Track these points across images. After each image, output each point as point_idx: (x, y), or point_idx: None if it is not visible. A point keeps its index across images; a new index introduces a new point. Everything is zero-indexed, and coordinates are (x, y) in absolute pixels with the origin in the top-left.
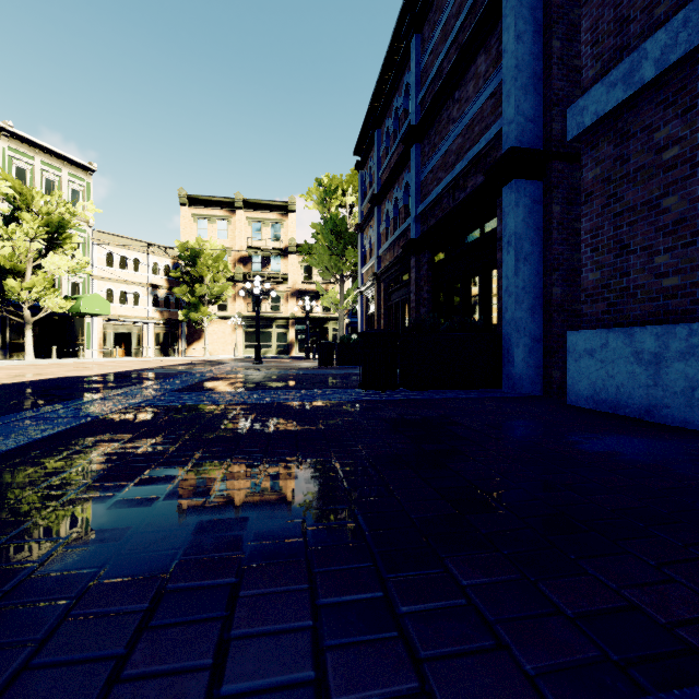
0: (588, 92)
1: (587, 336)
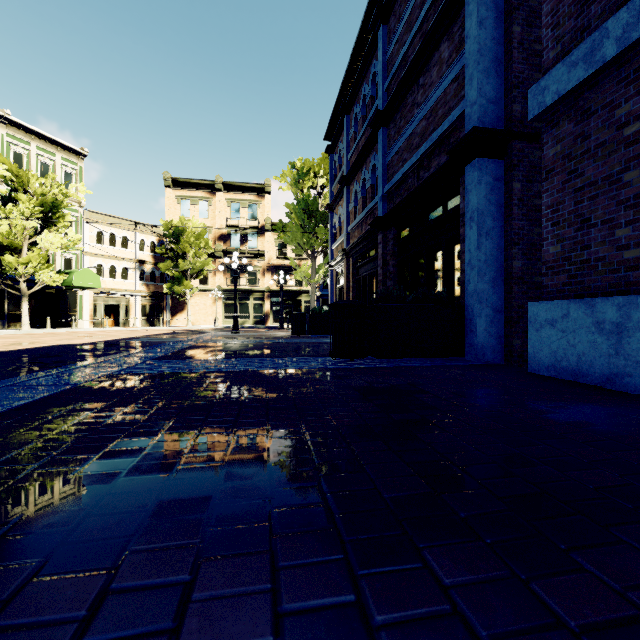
0: (549, 72)
1: (548, 307)
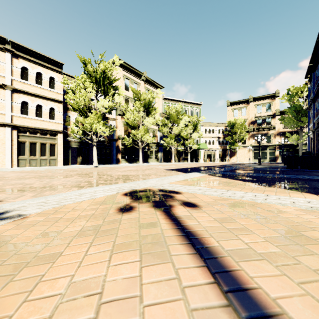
0: None
1: None
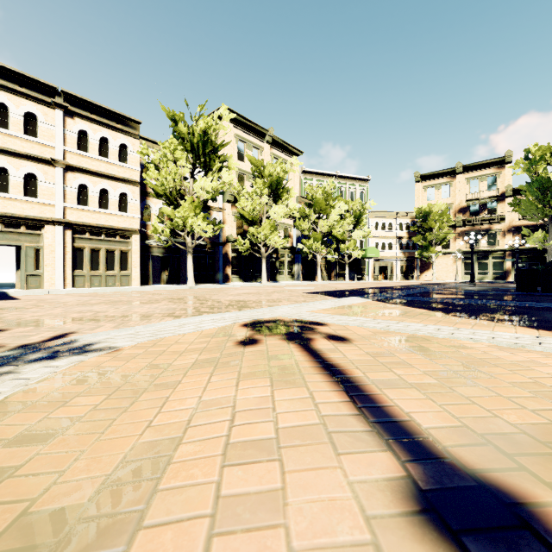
0: None
1: None
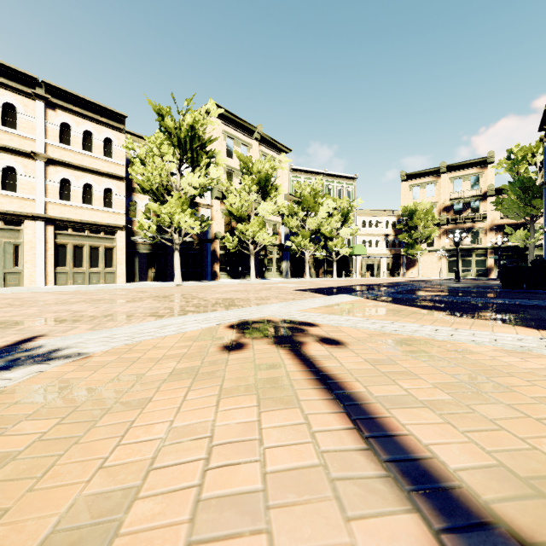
0: None
1: None
